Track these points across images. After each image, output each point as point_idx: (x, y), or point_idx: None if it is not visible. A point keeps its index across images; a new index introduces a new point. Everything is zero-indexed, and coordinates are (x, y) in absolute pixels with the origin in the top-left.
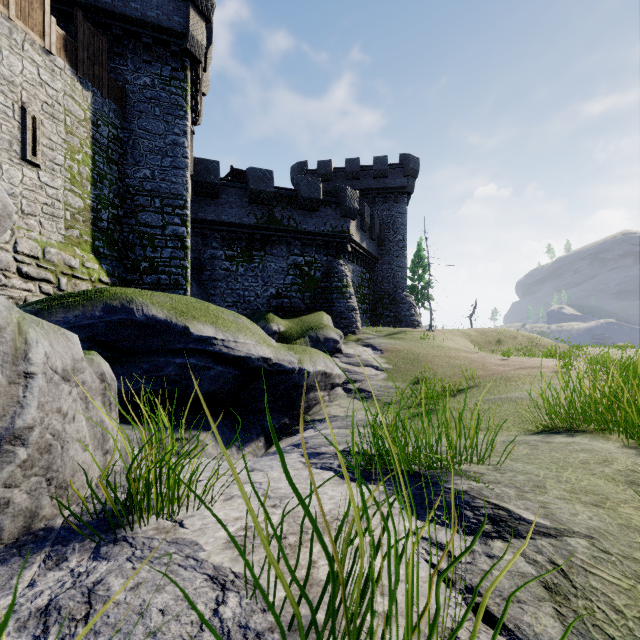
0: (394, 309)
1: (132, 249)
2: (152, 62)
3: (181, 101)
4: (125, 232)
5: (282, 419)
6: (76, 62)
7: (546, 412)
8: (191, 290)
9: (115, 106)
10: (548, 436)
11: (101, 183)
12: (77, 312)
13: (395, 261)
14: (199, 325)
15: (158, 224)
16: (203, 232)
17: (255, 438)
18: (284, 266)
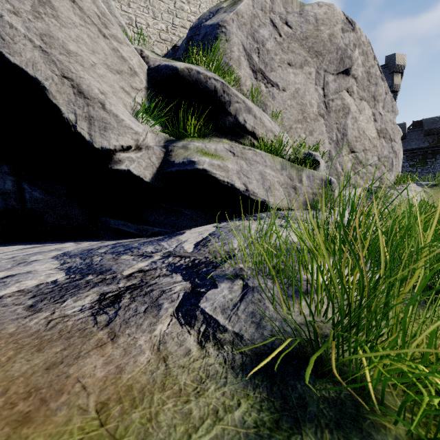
0: None
1: None
2: None
3: None
4: None
5: None
6: None
7: None
8: None
9: None
10: None
11: None
12: None
13: None
14: None
15: None
16: None
17: None
18: None
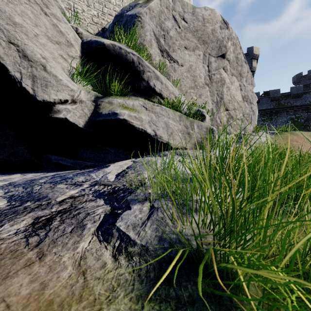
0: None
1: None
2: None
3: None
4: None
5: None
6: None
7: None
8: None
9: None
10: None
11: None
12: None
13: None
14: None
15: None
16: None
17: None
18: (285, 120)
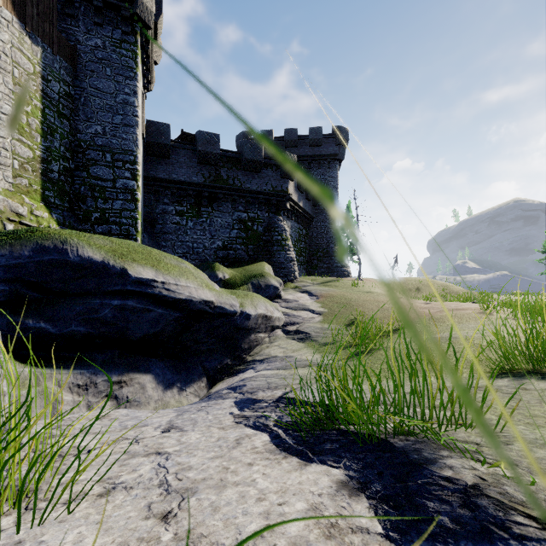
0: (327, 261)
1: (84, 200)
2: (103, 25)
3: (131, 63)
4: (77, 184)
5: (224, 360)
6: (25, 16)
7: (502, 352)
8: (143, 241)
9: (66, 64)
10: (517, 380)
11: (52, 136)
12: (3, 251)
13: (328, 219)
14: (138, 267)
15: (109, 177)
16: (155, 189)
17: (197, 379)
18: (230, 221)
